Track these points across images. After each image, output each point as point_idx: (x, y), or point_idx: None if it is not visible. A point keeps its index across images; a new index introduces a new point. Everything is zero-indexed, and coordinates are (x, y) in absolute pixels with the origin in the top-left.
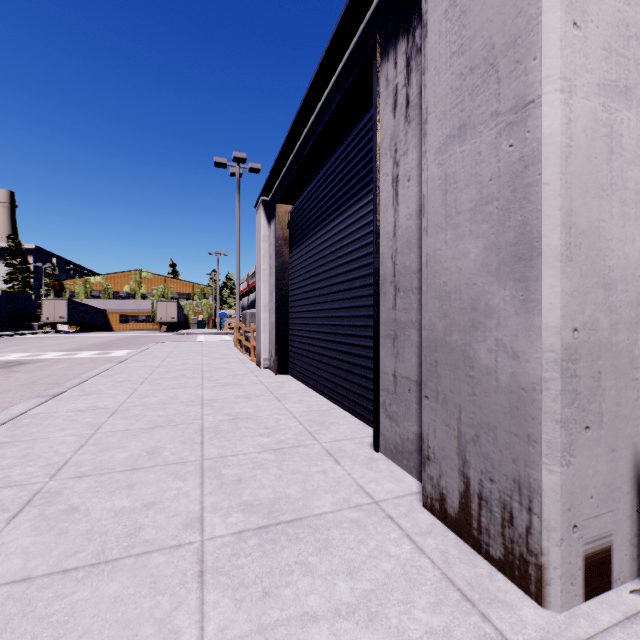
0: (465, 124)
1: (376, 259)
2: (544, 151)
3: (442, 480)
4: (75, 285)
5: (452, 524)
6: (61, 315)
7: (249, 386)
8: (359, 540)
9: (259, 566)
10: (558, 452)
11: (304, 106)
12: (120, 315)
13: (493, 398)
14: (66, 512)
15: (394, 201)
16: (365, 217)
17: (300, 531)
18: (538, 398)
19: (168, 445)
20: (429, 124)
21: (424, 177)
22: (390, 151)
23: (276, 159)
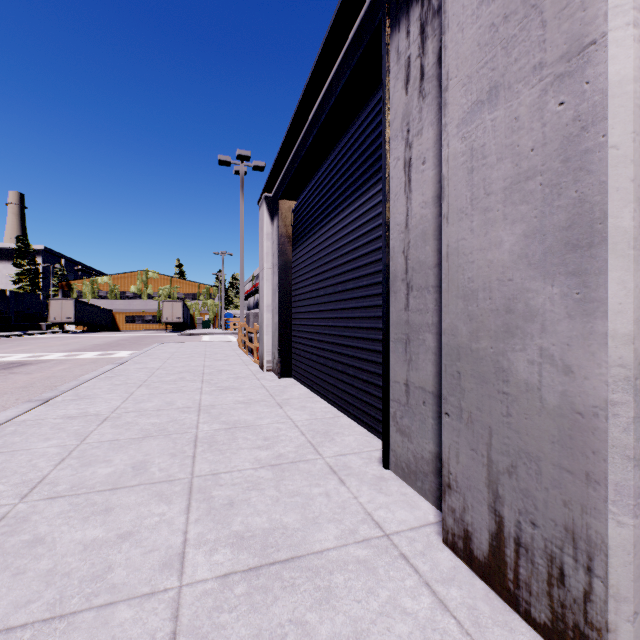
0: (497, 85)
1: (385, 254)
2: (611, 105)
3: (467, 515)
4: (82, 285)
5: (480, 569)
6: (68, 315)
7: (250, 390)
8: (368, 589)
9: (245, 626)
10: (631, 499)
11: (307, 92)
12: (127, 315)
13: (536, 422)
14: (29, 544)
15: (406, 188)
16: (373, 209)
17: (297, 575)
18: (602, 427)
19: (157, 459)
20: (450, 92)
21: (444, 155)
22: (401, 132)
23: (278, 152)
